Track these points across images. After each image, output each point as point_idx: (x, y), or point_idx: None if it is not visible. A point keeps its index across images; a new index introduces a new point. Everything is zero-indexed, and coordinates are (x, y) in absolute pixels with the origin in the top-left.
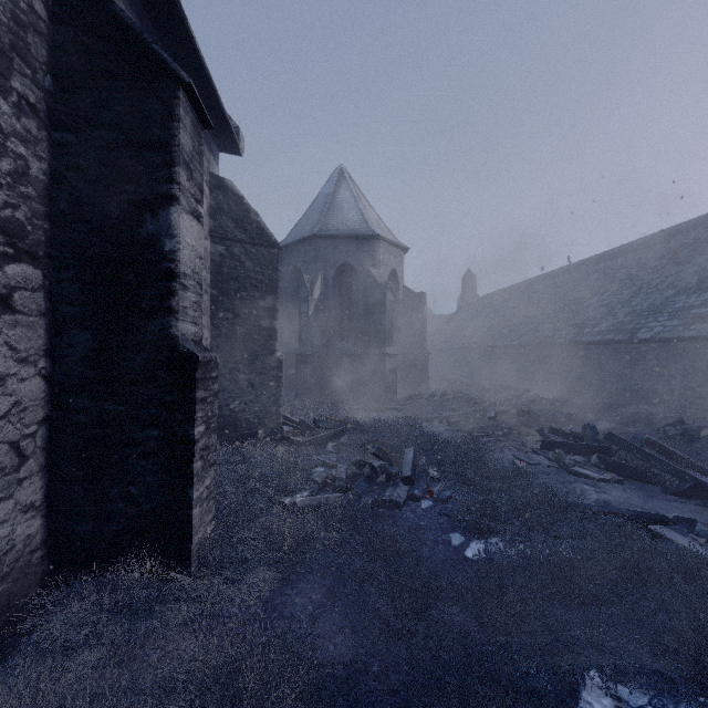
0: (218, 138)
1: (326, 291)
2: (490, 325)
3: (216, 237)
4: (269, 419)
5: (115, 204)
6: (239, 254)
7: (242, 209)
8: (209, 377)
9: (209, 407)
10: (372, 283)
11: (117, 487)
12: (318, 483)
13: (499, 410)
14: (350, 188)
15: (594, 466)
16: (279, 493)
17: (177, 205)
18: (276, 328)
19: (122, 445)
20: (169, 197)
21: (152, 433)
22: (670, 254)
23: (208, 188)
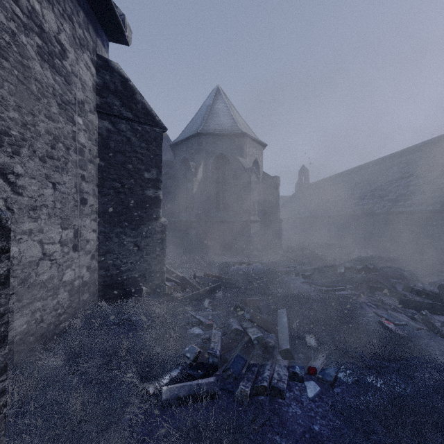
0: (105, 24)
1: (207, 174)
2: (321, 202)
3: (103, 113)
4: (154, 277)
5: None
6: (125, 131)
7: (128, 90)
8: None
9: None
10: (240, 169)
11: None
12: (189, 359)
13: (346, 266)
14: (224, 101)
15: None
16: (141, 381)
17: None
18: (160, 197)
19: None
20: None
21: None
22: None
23: (94, 67)
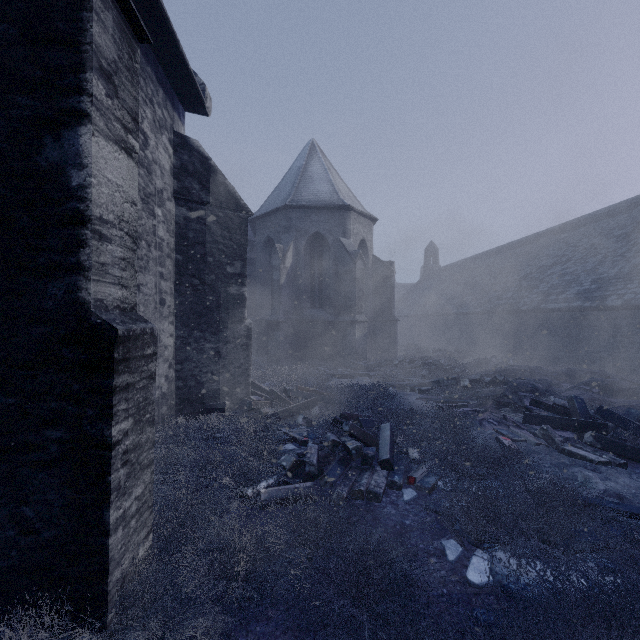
0: (183, 95)
1: (298, 260)
2: (453, 293)
3: (180, 199)
4: (237, 390)
5: (3, 121)
6: (205, 218)
7: (209, 170)
8: (140, 356)
9: (140, 394)
10: (342, 252)
11: (5, 508)
12: (285, 468)
13: (472, 379)
14: (321, 161)
15: (588, 444)
16: (240, 483)
17: (88, 124)
18: (244, 294)
19: (11, 450)
20: (77, 113)
21: (53, 433)
22: (635, 223)
23: (172, 147)
